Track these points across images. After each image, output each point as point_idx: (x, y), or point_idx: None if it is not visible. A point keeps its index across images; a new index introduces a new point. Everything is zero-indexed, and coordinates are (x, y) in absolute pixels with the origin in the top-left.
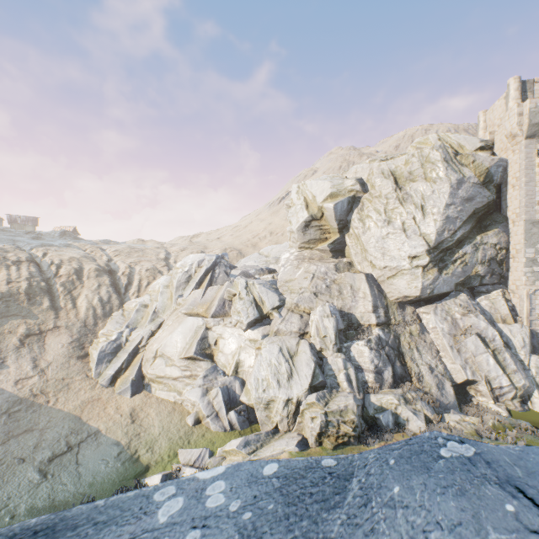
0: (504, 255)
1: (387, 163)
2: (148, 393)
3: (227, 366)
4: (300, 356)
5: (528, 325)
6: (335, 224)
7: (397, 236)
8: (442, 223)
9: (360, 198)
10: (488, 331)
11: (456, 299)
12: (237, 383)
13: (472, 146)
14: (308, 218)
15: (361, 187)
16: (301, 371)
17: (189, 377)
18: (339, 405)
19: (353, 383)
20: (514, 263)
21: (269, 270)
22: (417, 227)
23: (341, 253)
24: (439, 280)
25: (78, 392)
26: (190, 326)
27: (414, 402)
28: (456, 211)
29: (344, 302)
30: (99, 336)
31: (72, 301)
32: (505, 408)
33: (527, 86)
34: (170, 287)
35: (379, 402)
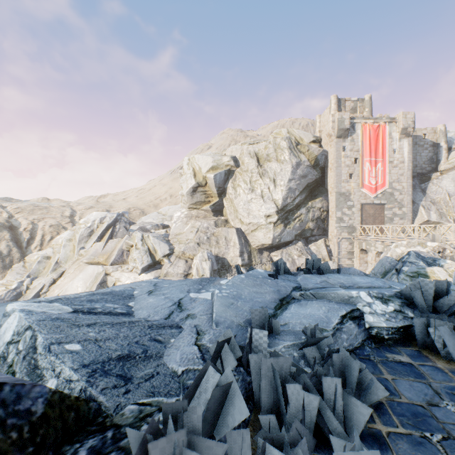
0: (325, 215)
1: (253, 147)
2: None
3: None
4: None
5: (337, 262)
6: (215, 190)
7: (257, 200)
8: (286, 192)
9: (234, 171)
10: None
11: (296, 245)
12: None
13: (308, 139)
14: (195, 185)
15: (235, 163)
16: None
17: None
18: None
19: None
20: (331, 220)
21: (163, 226)
22: (270, 195)
23: (220, 213)
24: (284, 232)
25: None
26: (91, 273)
27: None
28: (295, 184)
29: (220, 250)
30: None
31: None
32: None
33: (341, 102)
34: (73, 241)
35: None
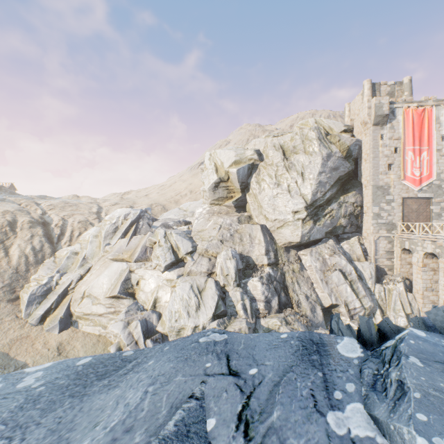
0: (359, 211)
1: (278, 139)
2: (75, 329)
3: (147, 302)
4: (207, 291)
5: (374, 262)
6: (238, 185)
7: (284, 195)
8: (316, 186)
9: (258, 165)
10: (347, 267)
11: (326, 244)
12: (154, 316)
13: (338, 129)
14: (217, 180)
15: (258, 156)
16: (207, 303)
17: (113, 313)
18: (235, 328)
19: (248, 311)
20: (366, 216)
21: (185, 222)
22: (298, 189)
23: (243, 209)
24: (314, 229)
25: (7, 332)
26: (116, 270)
27: (293, 323)
28: (326, 178)
29: (244, 247)
30: (31, 281)
31: (5, 250)
32: (357, 324)
33: (376, 87)
34: (99, 237)
35: (267, 325)
